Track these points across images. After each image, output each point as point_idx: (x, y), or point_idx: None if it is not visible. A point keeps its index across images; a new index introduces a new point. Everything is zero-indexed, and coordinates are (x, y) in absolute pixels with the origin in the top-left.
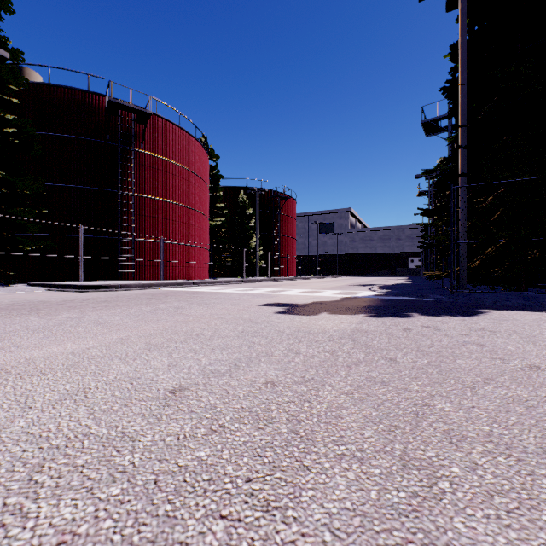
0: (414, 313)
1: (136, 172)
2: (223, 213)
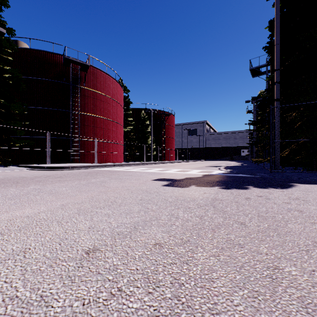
0: (249, 186)
1: (80, 100)
2: (132, 124)
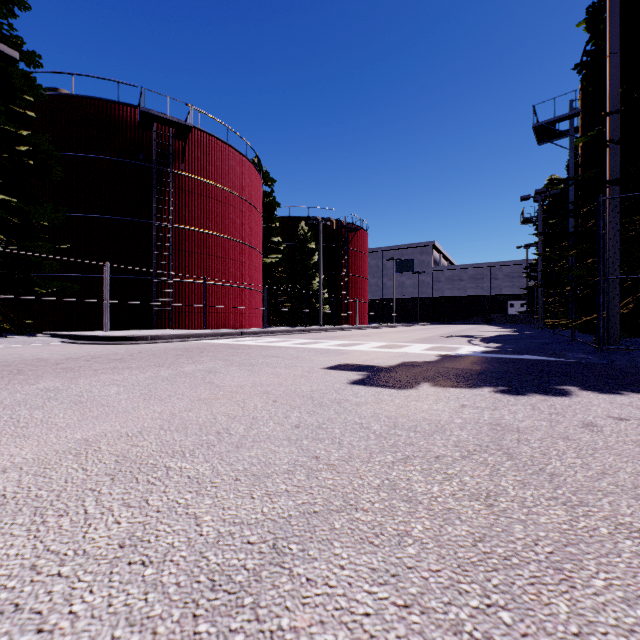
0: (569, 386)
1: (174, 199)
2: (279, 249)
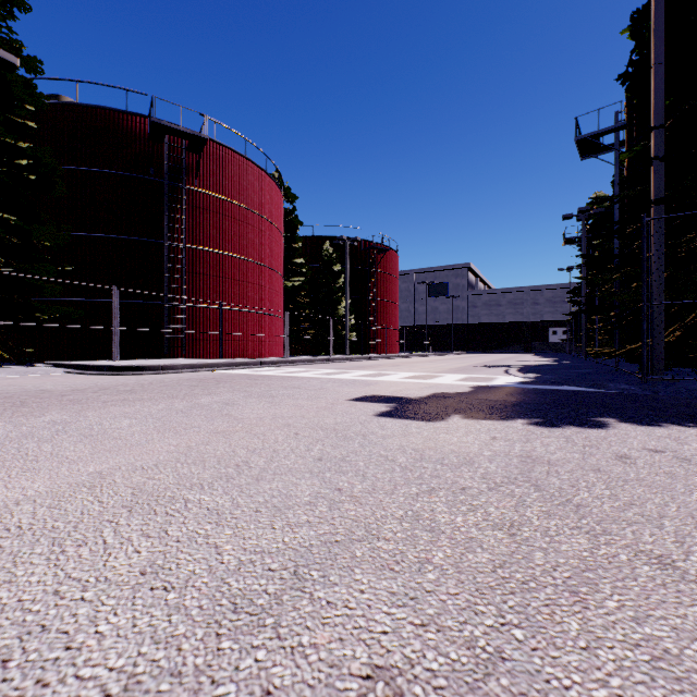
0: (607, 418)
1: (188, 217)
2: (302, 271)
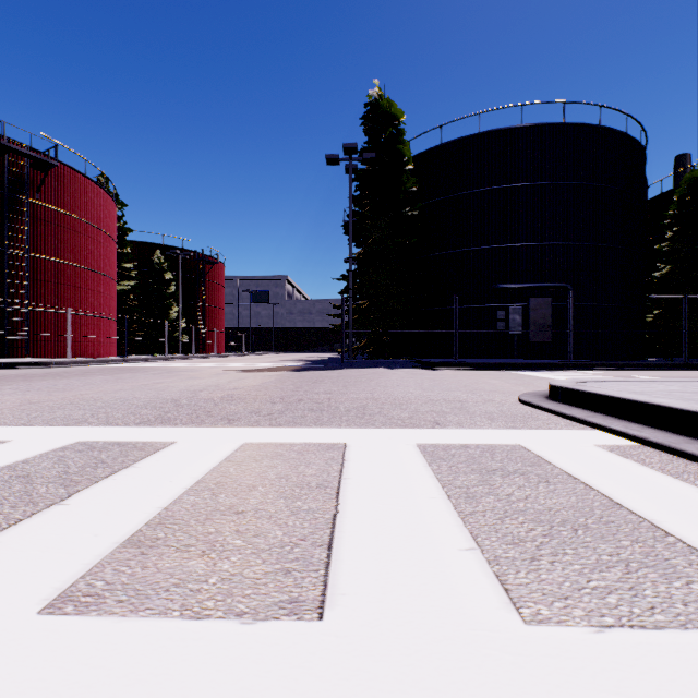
0: (311, 370)
1: (29, 227)
2: (131, 275)
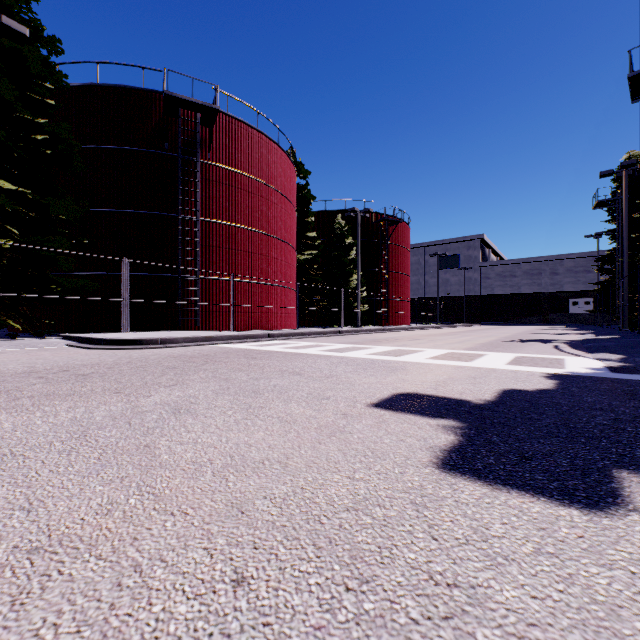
0: None
1: (201, 190)
2: (315, 245)
